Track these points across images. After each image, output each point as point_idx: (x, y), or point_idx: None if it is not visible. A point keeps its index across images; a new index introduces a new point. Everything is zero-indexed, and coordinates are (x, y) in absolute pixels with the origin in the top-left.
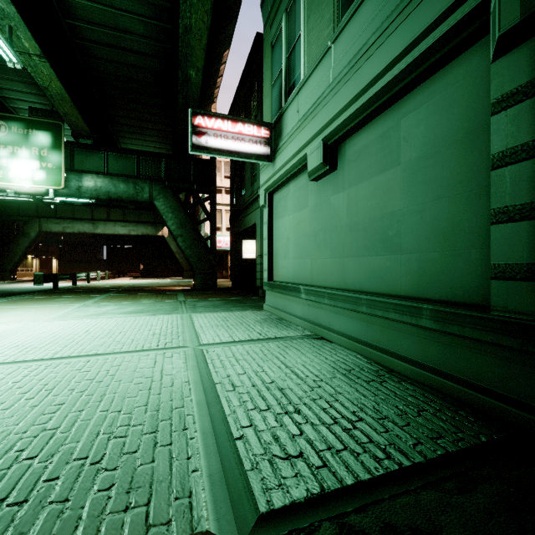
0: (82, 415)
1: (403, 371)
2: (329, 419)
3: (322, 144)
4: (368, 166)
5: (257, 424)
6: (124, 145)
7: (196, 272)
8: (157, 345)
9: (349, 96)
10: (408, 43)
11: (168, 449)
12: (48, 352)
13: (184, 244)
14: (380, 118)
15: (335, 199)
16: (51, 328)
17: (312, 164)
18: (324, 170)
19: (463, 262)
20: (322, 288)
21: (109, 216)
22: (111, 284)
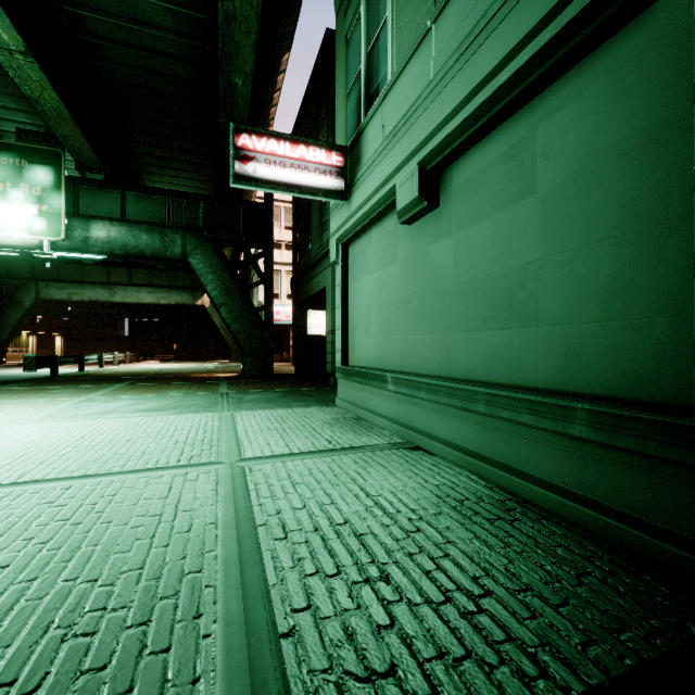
0: (31, 588)
1: (543, 503)
2: (437, 592)
3: (418, 169)
4: (486, 199)
5: (318, 604)
6: (150, 184)
7: (246, 353)
8: (178, 460)
9: (458, 96)
10: (552, 4)
11: (162, 660)
12: (13, 472)
13: (229, 316)
14: (505, 126)
15: (437, 249)
16: (29, 433)
17: (403, 199)
18: (421, 207)
19: (640, 338)
20: (417, 377)
21: (131, 278)
22: (132, 370)
